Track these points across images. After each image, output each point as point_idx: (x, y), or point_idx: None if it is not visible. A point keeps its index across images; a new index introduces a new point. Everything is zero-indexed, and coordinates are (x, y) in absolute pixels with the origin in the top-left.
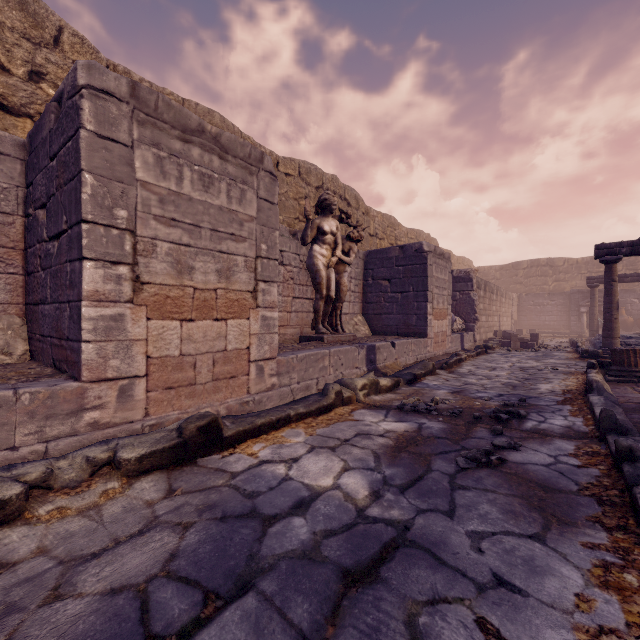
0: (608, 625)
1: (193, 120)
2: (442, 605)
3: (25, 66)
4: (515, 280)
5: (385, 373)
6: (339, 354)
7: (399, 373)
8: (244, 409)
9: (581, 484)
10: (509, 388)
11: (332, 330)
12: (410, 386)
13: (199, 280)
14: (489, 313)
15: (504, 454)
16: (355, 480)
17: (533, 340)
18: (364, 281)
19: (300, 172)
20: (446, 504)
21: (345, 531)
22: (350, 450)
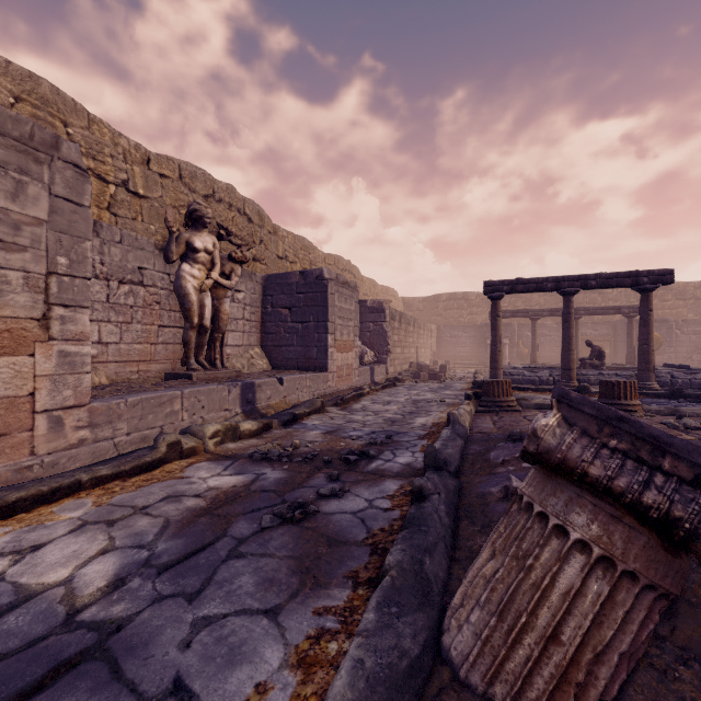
0: None
1: None
2: None
3: None
4: (436, 312)
5: (265, 414)
6: (198, 395)
7: (280, 413)
8: (25, 477)
9: (373, 531)
10: (387, 424)
11: (210, 365)
12: (285, 428)
13: None
14: (405, 345)
15: (322, 504)
16: (104, 566)
17: (442, 371)
18: (263, 308)
19: (181, 175)
20: (200, 583)
21: (20, 652)
22: (136, 521)
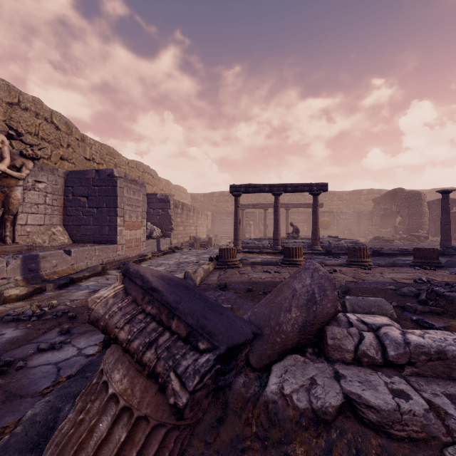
0: None
1: None
2: None
3: None
4: (212, 203)
5: (47, 279)
6: None
7: (61, 278)
8: None
9: (61, 379)
10: None
11: (0, 241)
12: (60, 290)
13: None
14: (187, 224)
15: (34, 358)
16: None
17: (210, 242)
18: (65, 196)
19: None
20: None
21: None
22: None
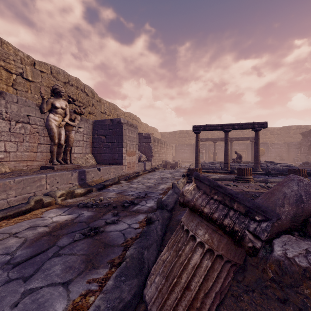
0: None
1: None
2: None
3: None
4: (175, 138)
5: (90, 185)
6: (55, 177)
7: (97, 184)
8: None
9: (127, 239)
10: (147, 188)
11: (64, 162)
12: (99, 191)
13: None
14: (160, 153)
15: (107, 227)
16: None
17: (176, 164)
18: (93, 136)
19: (52, 72)
20: (33, 271)
21: None
22: (9, 241)
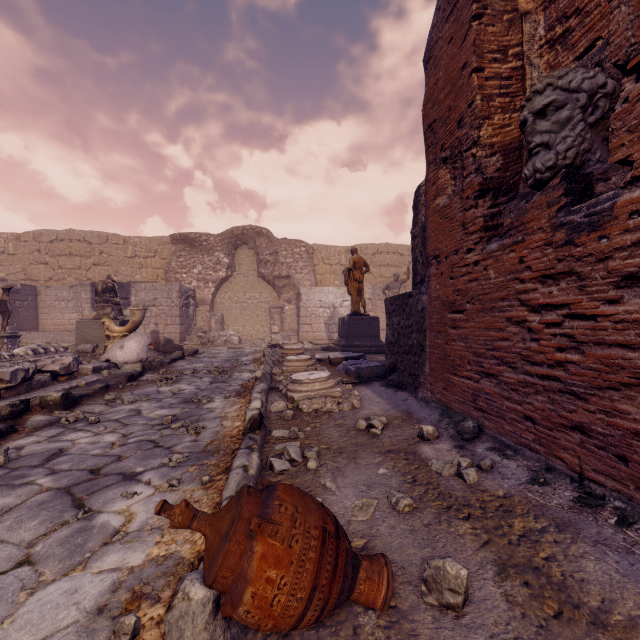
0: None
1: None
2: None
3: (408, 263)
4: None
5: None
6: None
7: None
8: None
9: None
10: None
11: None
12: None
13: None
14: None
15: None
16: None
17: None
18: None
19: None
20: None
21: None
22: None
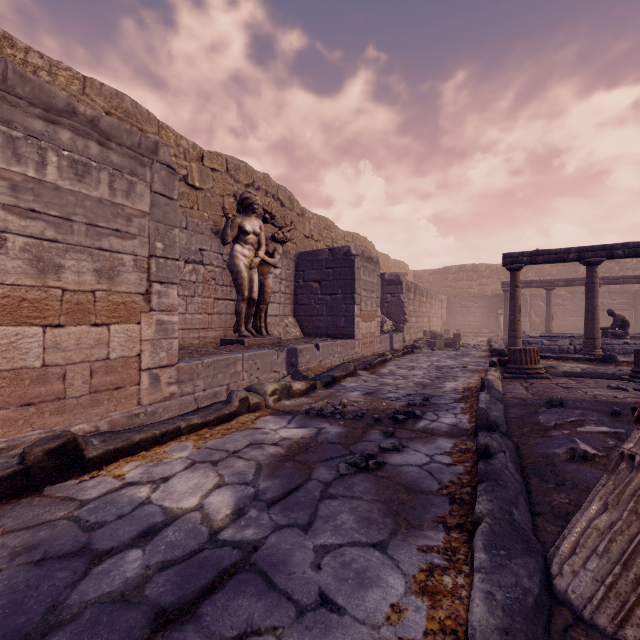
0: (409, 636)
1: (60, 98)
2: (252, 638)
3: None
4: (445, 283)
5: (306, 376)
6: (255, 358)
7: (319, 376)
8: (134, 422)
9: (444, 483)
10: (419, 387)
11: (256, 333)
12: (327, 389)
13: (70, 280)
14: (419, 314)
15: (387, 457)
16: (223, 498)
17: (456, 340)
18: (295, 282)
19: (228, 168)
20: (307, 517)
21: (186, 560)
22: (234, 463)
